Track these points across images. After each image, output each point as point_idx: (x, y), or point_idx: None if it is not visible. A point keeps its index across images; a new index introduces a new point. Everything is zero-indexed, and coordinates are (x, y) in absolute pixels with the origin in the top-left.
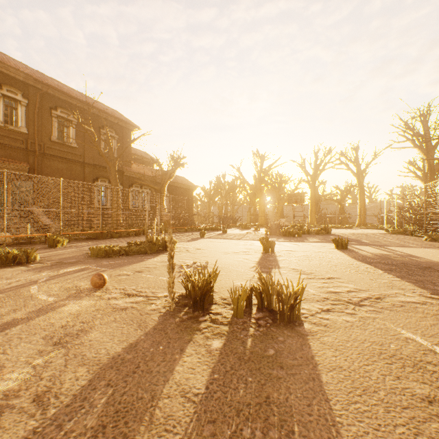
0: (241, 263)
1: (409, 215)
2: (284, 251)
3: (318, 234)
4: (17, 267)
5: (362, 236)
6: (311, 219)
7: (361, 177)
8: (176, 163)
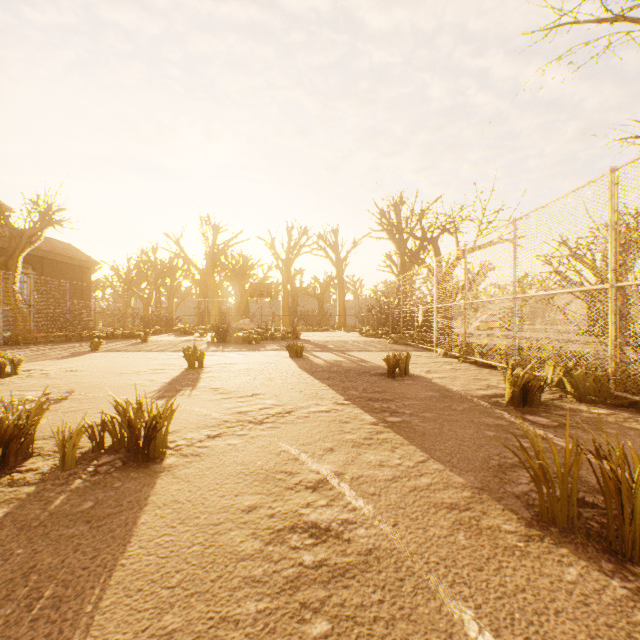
0: (138, 387)
1: (380, 315)
2: (220, 365)
3: (284, 339)
4: None
5: (333, 340)
6: (284, 320)
7: (341, 268)
8: (44, 218)
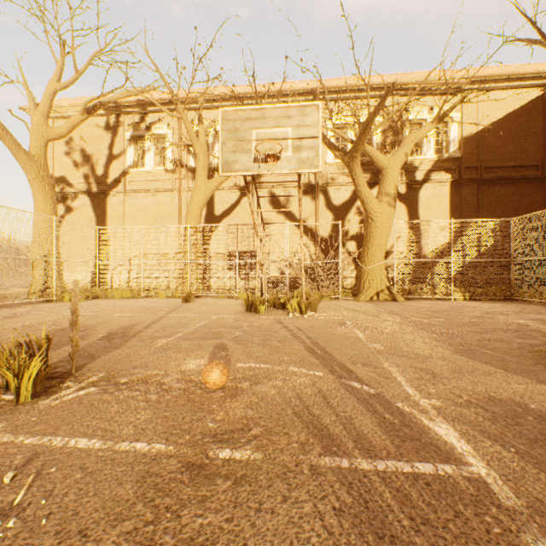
0: None
1: None
2: None
3: None
4: None
5: None
6: None
7: None
8: None
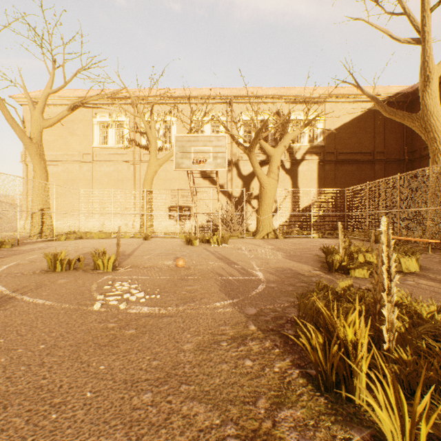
0: (6, 324)
1: None
2: None
3: None
4: (311, 268)
5: None
6: None
7: None
8: None
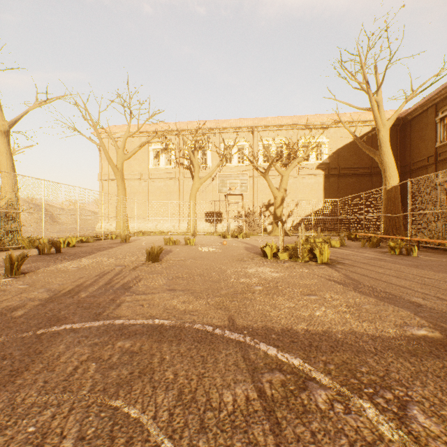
0: (181, 252)
1: None
2: (131, 264)
3: None
4: None
5: None
6: None
7: None
8: None
